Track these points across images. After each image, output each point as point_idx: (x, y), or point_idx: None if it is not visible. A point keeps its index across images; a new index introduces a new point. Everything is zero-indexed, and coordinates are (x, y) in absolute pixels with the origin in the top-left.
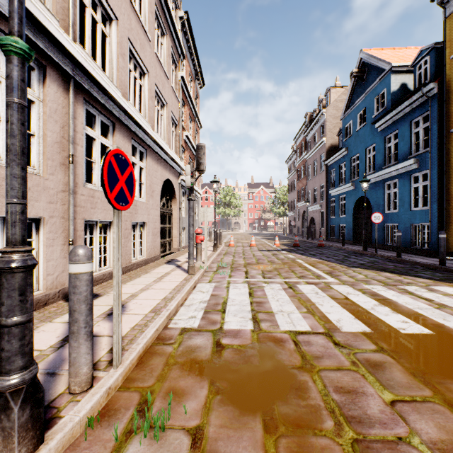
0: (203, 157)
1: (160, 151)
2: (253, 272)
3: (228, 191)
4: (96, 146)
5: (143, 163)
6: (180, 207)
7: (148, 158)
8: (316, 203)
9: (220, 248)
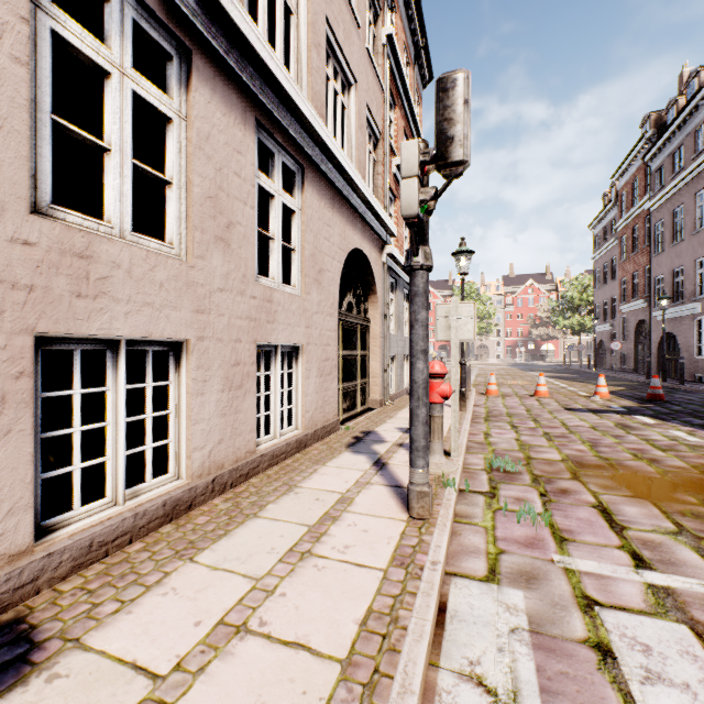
0: (461, 115)
1: (338, 178)
2: (634, 519)
3: (470, 291)
4: (112, 98)
5: (294, 198)
6: (386, 313)
7: (308, 188)
8: (682, 301)
9: (471, 402)
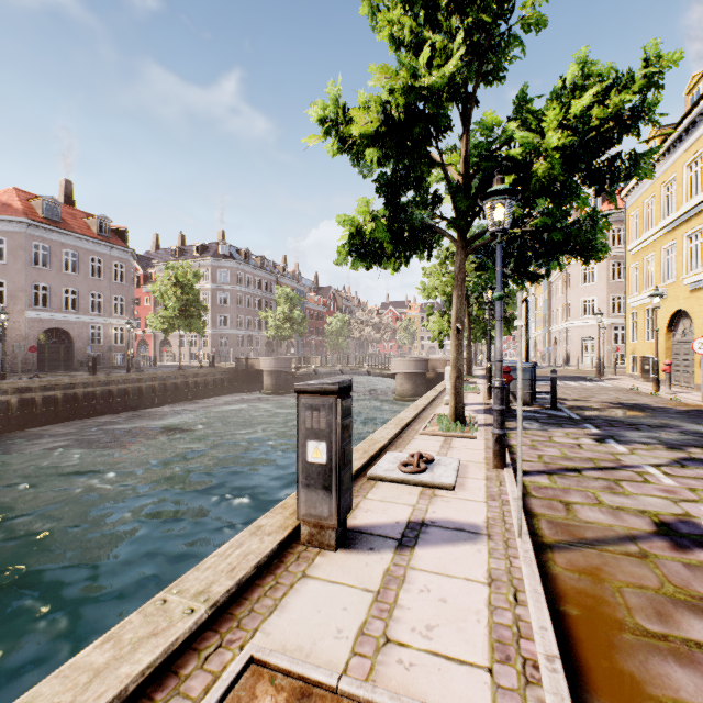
0: None
1: None
2: None
3: None
4: None
5: None
6: None
7: None
8: None
9: None
